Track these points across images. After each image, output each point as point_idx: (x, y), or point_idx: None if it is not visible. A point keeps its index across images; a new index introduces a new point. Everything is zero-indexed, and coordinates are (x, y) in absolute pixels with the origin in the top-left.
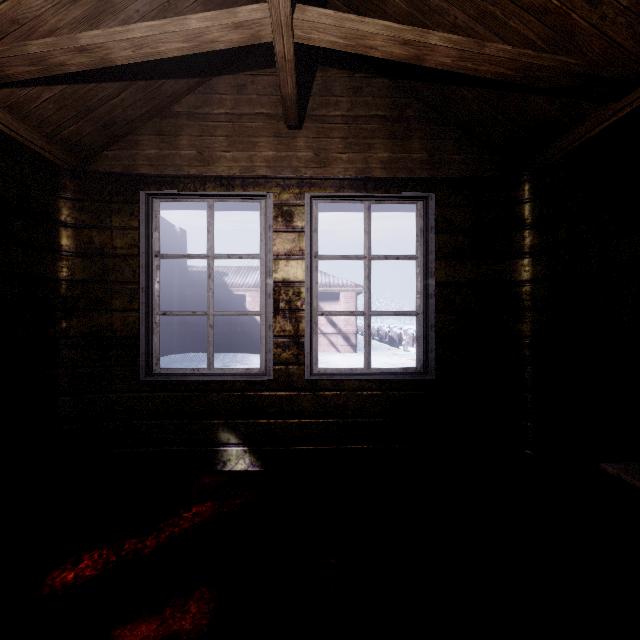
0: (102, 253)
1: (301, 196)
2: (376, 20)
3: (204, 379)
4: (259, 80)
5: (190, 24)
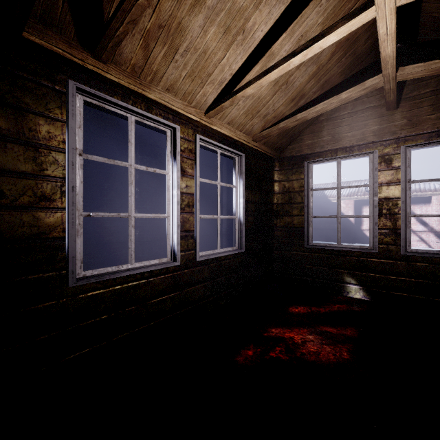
0: (288, 191)
1: (398, 148)
2: None
3: (336, 249)
4: None
5: (342, 97)
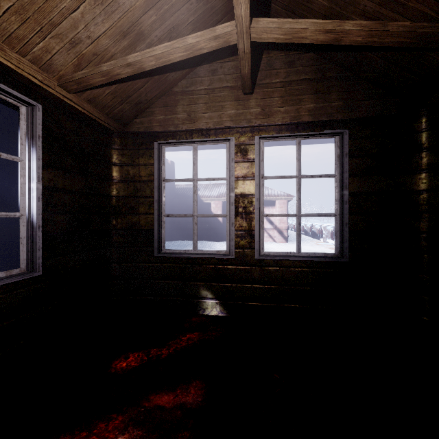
0: (134, 180)
1: (253, 138)
2: (306, 20)
3: (192, 256)
4: (225, 65)
5: (188, 41)
